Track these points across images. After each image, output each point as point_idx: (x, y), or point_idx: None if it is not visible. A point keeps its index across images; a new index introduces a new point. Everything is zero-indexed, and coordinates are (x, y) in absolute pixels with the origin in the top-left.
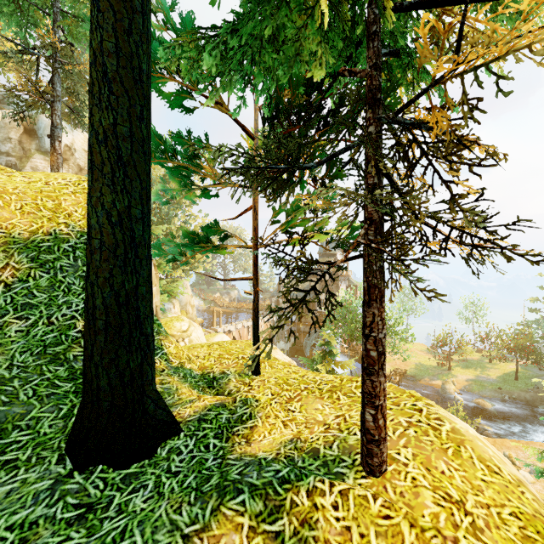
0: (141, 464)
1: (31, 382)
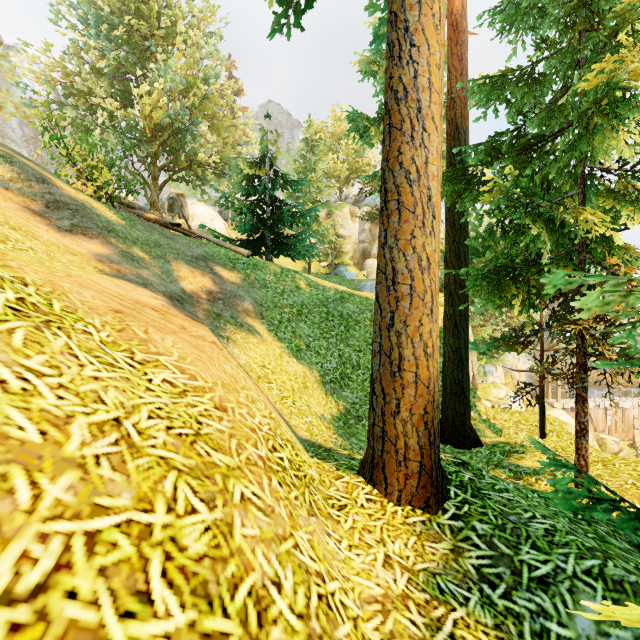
0: (464, 450)
1: None
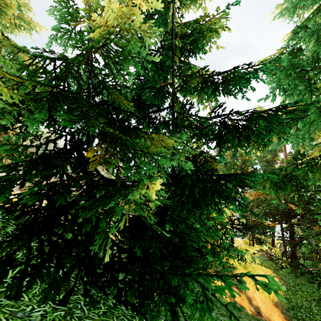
0: None
1: None
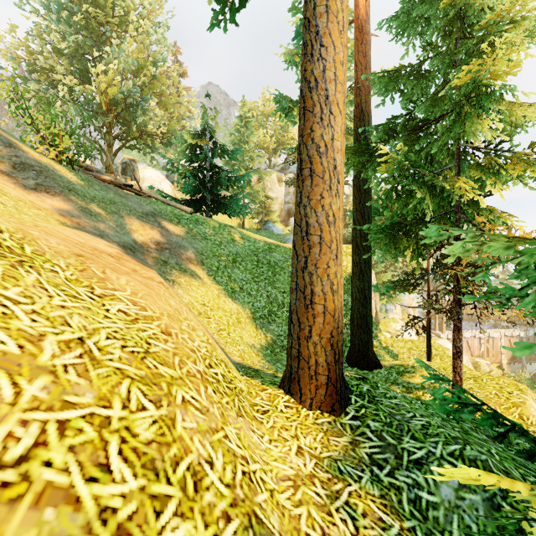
0: (368, 372)
1: None
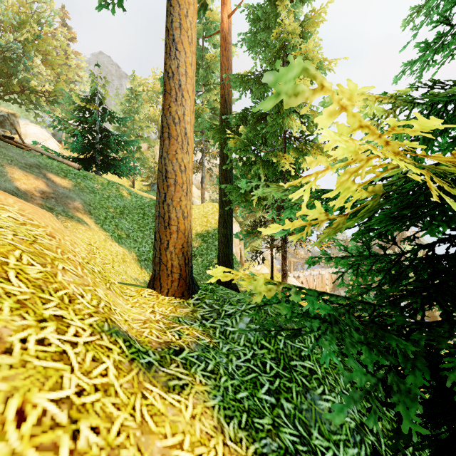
0: None
1: (205, 275)
